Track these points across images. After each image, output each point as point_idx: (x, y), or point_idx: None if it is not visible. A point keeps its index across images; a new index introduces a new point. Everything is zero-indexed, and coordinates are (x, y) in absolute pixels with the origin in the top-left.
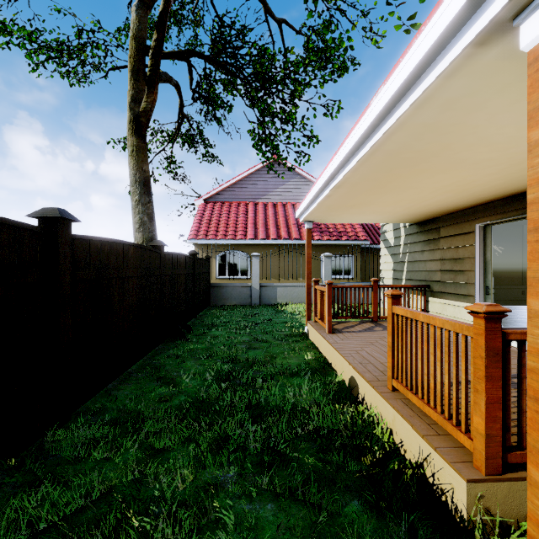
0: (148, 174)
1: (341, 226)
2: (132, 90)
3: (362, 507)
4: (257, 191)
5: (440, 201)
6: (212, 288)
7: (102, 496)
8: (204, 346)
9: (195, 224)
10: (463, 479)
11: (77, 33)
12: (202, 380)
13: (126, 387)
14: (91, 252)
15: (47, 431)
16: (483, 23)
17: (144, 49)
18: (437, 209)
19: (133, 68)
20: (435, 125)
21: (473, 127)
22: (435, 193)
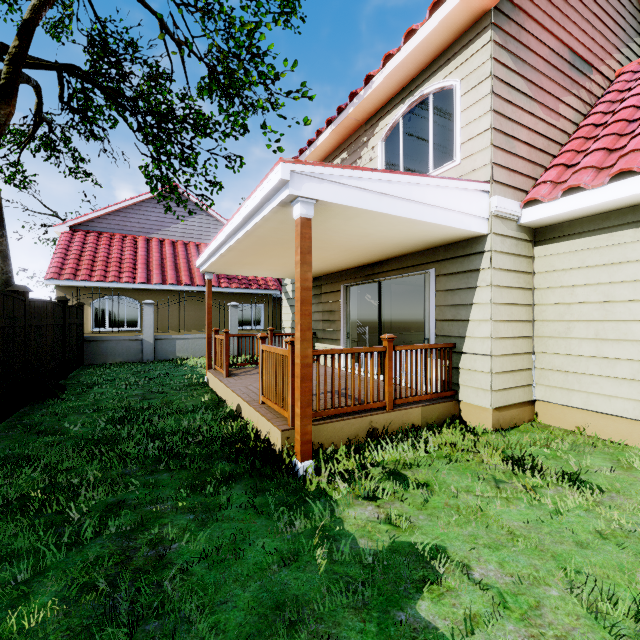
0: (0, 202)
1: None
2: None
3: (228, 463)
4: (150, 224)
5: (315, 266)
6: (87, 343)
7: (18, 498)
8: (87, 403)
9: (57, 259)
10: (280, 431)
11: None
12: (93, 427)
13: None
14: None
15: None
16: (279, 200)
17: None
18: (316, 271)
19: None
20: (281, 228)
21: None
22: None
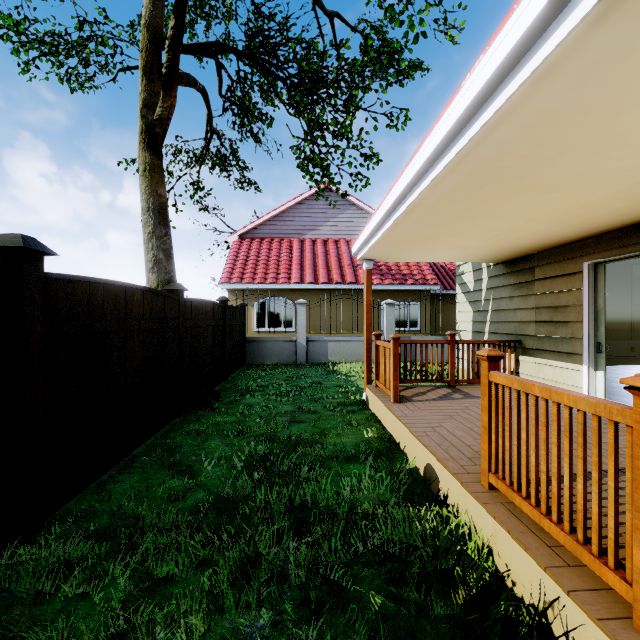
0: (165, 200)
1: (406, 267)
2: (144, 93)
3: None
4: (303, 225)
5: (539, 232)
6: (248, 343)
7: None
8: (234, 419)
9: (228, 265)
10: None
11: (78, 24)
12: (229, 467)
13: (127, 479)
14: (76, 297)
15: (5, 549)
16: None
17: (159, 41)
18: (533, 243)
19: (145, 65)
20: (557, 112)
21: (611, 117)
22: (535, 220)
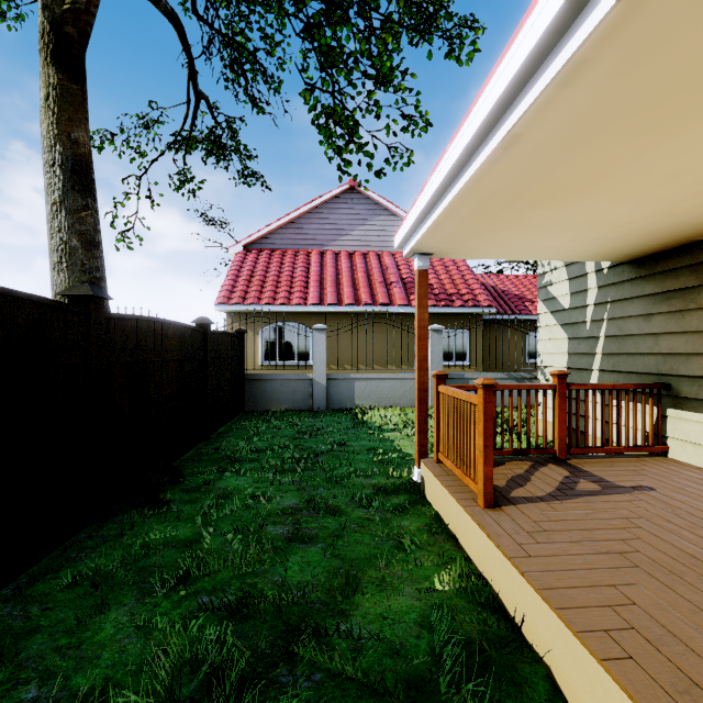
0: (85, 150)
1: (451, 285)
2: None
3: None
4: (324, 234)
5: None
6: (248, 382)
7: None
8: (188, 531)
9: (228, 281)
10: None
11: None
12: None
13: None
14: None
15: None
16: None
17: None
18: None
19: None
20: None
21: None
22: None
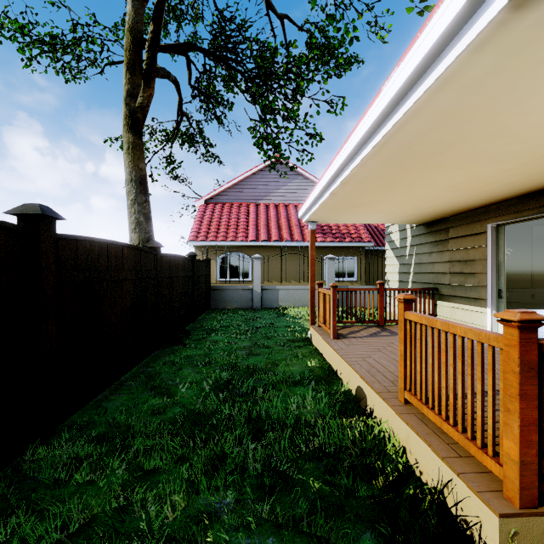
0: (145, 173)
1: (344, 227)
2: (128, 85)
3: (376, 541)
4: (258, 192)
5: (451, 200)
6: (212, 291)
7: (81, 528)
8: (202, 352)
9: (195, 225)
10: (494, 513)
11: (72, 26)
12: (199, 389)
13: (118, 398)
14: (79, 253)
15: (27, 449)
16: None
17: (140, 42)
18: (447, 208)
19: (129, 62)
20: (454, 111)
21: (496, 114)
22: (447, 191)
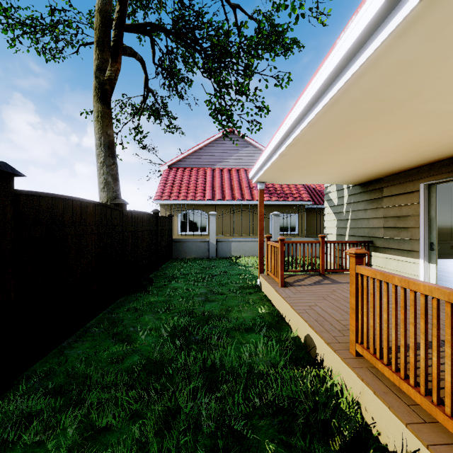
0: (112, 138)
1: (287, 188)
2: (97, 60)
3: None
4: (214, 158)
5: (388, 161)
6: (174, 243)
7: None
8: (163, 299)
9: (160, 187)
10: None
11: (50, 11)
12: (158, 336)
13: (80, 345)
14: (41, 208)
15: None
16: None
17: (109, 22)
18: (382, 169)
19: (98, 39)
20: (413, 62)
21: None
22: (386, 152)
